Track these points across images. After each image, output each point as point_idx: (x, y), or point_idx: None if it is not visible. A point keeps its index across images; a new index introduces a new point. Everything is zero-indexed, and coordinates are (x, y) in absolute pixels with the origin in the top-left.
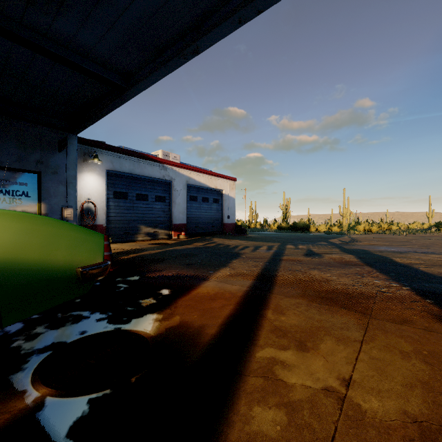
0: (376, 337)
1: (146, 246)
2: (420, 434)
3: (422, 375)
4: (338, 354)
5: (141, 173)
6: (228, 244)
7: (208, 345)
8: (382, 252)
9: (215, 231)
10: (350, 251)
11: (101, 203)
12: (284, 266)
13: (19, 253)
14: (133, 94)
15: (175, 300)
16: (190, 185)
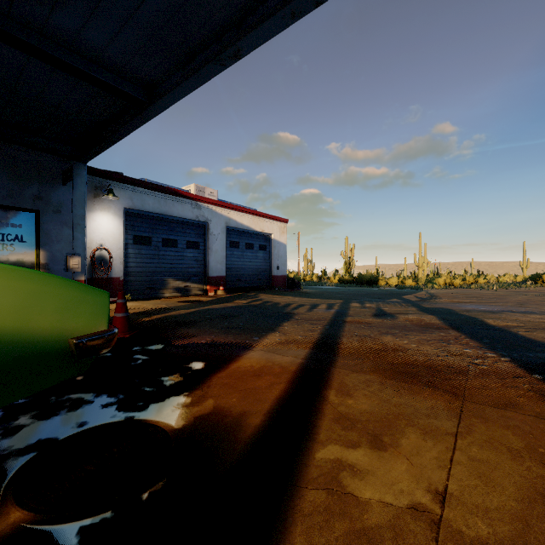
0: (473, 428)
1: (175, 305)
2: None
3: (542, 484)
4: (426, 454)
5: (168, 213)
6: (278, 301)
7: (251, 442)
8: (470, 312)
9: (261, 285)
10: (430, 310)
11: (118, 250)
12: (348, 330)
13: None
14: (157, 111)
15: (209, 376)
16: (231, 228)
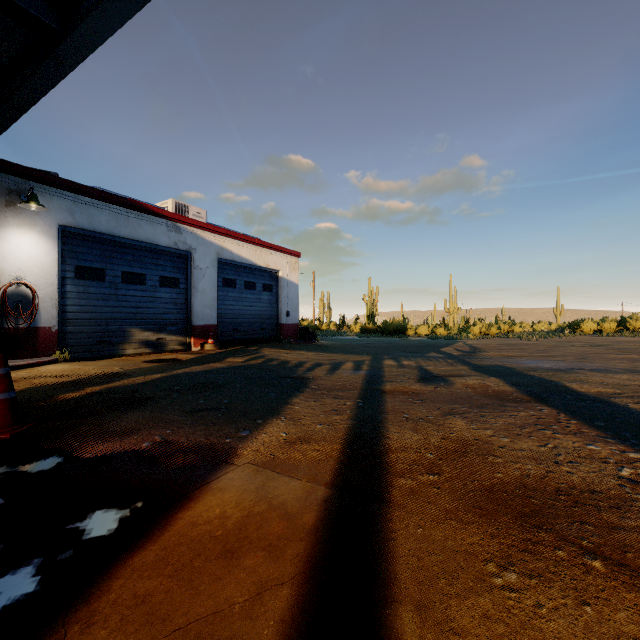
0: None
1: (135, 367)
2: None
3: None
4: None
5: (131, 236)
6: (287, 359)
7: None
8: (537, 371)
9: (266, 336)
10: (486, 369)
11: (48, 287)
12: (393, 408)
13: None
14: (81, 50)
15: (109, 568)
16: (224, 260)
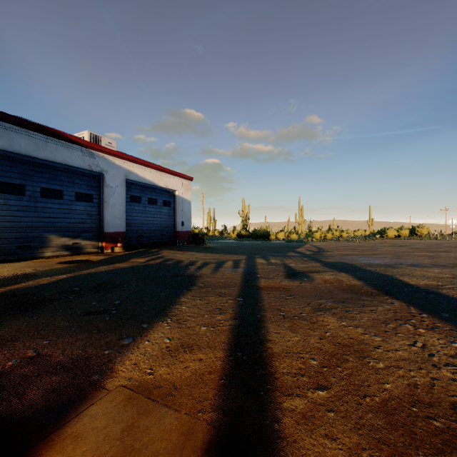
0: None
1: (48, 268)
2: None
3: None
4: None
5: (49, 158)
6: (181, 259)
7: None
8: (372, 266)
9: (165, 240)
10: (333, 265)
11: None
12: (269, 305)
13: None
14: None
15: None
16: (131, 181)
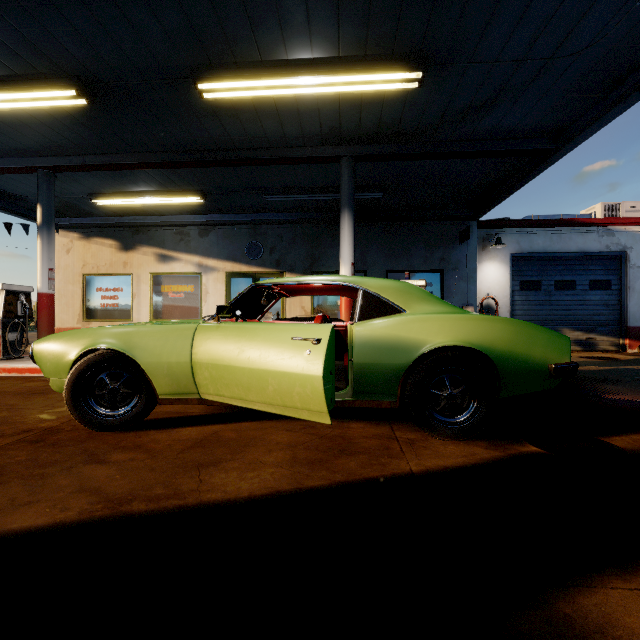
0: None
1: (576, 360)
2: None
3: None
4: None
5: (562, 249)
6: None
7: None
8: None
9: None
10: None
11: (504, 298)
12: None
13: (513, 347)
14: (564, 152)
15: None
16: None
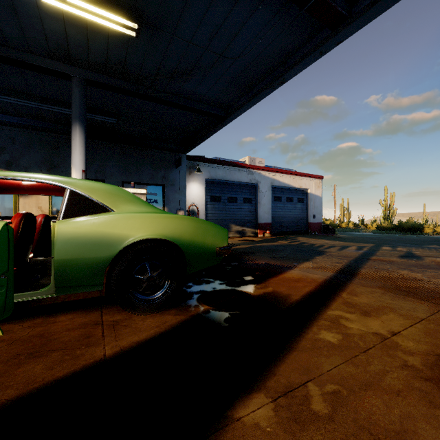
0: None
1: (237, 242)
2: (436, 359)
3: None
4: (396, 322)
5: (231, 179)
6: (313, 243)
7: (293, 304)
8: None
9: (299, 230)
10: None
11: (202, 206)
12: (370, 264)
13: (195, 238)
14: (230, 120)
15: (268, 279)
16: (275, 186)
